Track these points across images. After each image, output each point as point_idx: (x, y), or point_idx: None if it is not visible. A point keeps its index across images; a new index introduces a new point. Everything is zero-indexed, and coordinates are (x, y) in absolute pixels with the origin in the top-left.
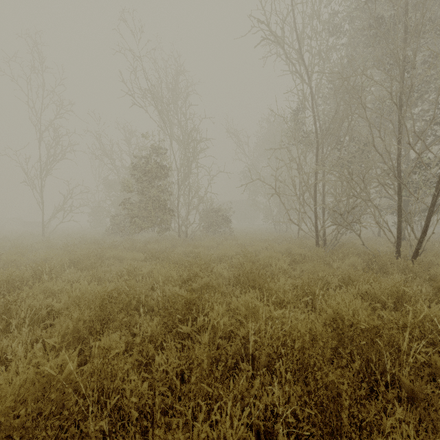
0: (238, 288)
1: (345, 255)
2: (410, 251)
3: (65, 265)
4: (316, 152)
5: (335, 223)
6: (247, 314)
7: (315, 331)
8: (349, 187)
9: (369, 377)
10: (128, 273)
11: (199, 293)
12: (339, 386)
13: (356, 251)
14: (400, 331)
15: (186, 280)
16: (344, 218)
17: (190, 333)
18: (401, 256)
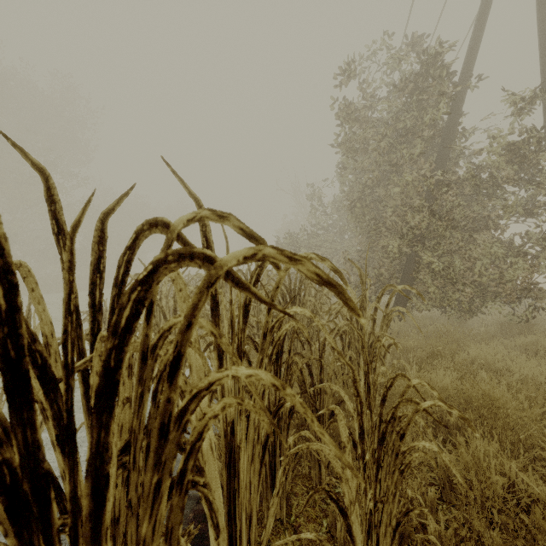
0: None
1: None
2: None
3: None
4: None
5: None
6: None
7: None
8: None
9: None
10: None
11: None
12: None
13: None
14: None
15: None
16: None
17: None
18: None
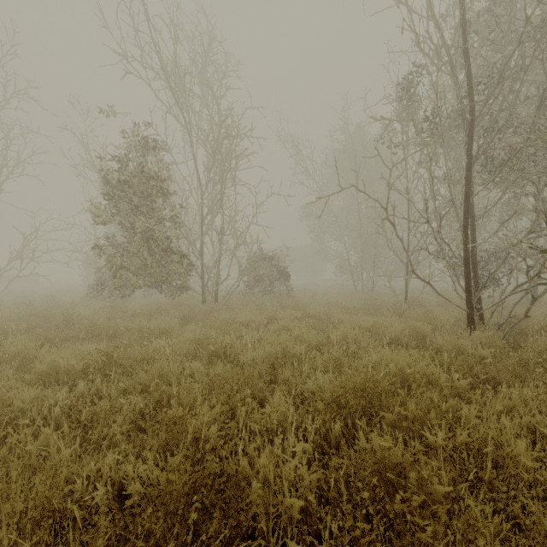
0: None
1: None
2: None
3: None
4: (469, 135)
5: None
6: None
7: None
8: None
9: None
10: None
11: None
12: None
13: None
14: None
15: None
16: None
17: None
18: None
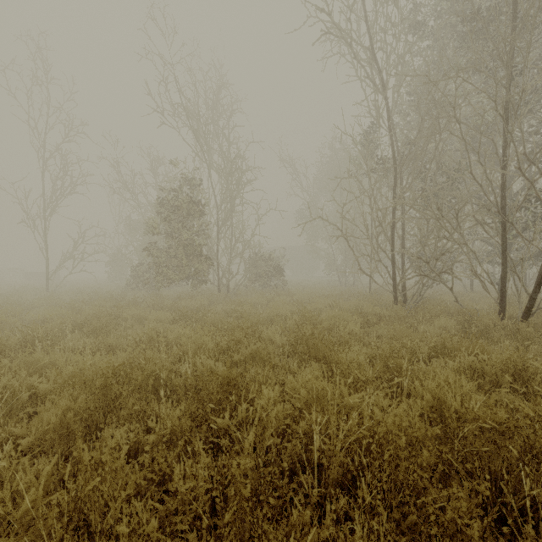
0: (295, 360)
1: (433, 315)
2: (517, 310)
3: (67, 328)
4: (394, 183)
5: (420, 274)
6: (309, 400)
7: (414, 432)
8: (439, 226)
9: (493, 499)
10: (149, 339)
11: (242, 368)
12: (463, 529)
13: (446, 310)
14: (540, 431)
15: (225, 349)
16: (431, 268)
17: (228, 429)
18: (505, 316)
